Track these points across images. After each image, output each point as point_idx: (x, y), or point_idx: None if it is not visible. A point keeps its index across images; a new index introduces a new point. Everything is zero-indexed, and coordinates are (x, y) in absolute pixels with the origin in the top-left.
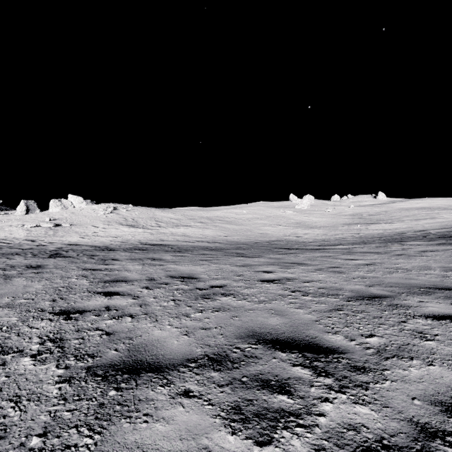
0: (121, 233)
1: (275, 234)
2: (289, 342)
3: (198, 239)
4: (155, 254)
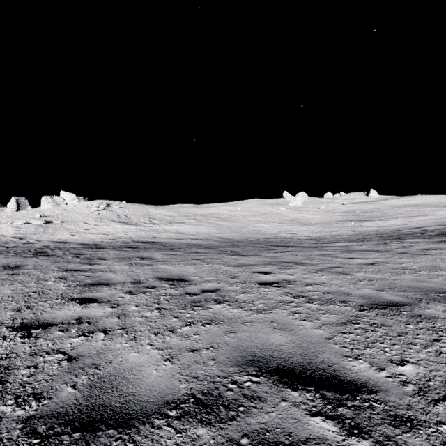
0: (113, 230)
1: (269, 231)
2: (300, 373)
3: (191, 236)
4: (146, 252)
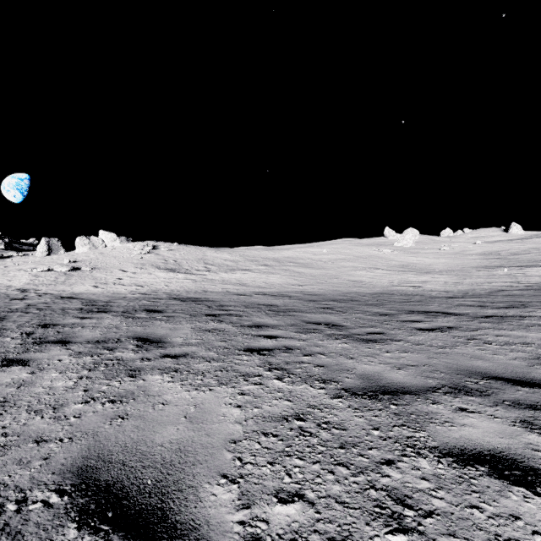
0: (153, 280)
1: (374, 281)
2: None
3: (258, 289)
4: (165, 324)
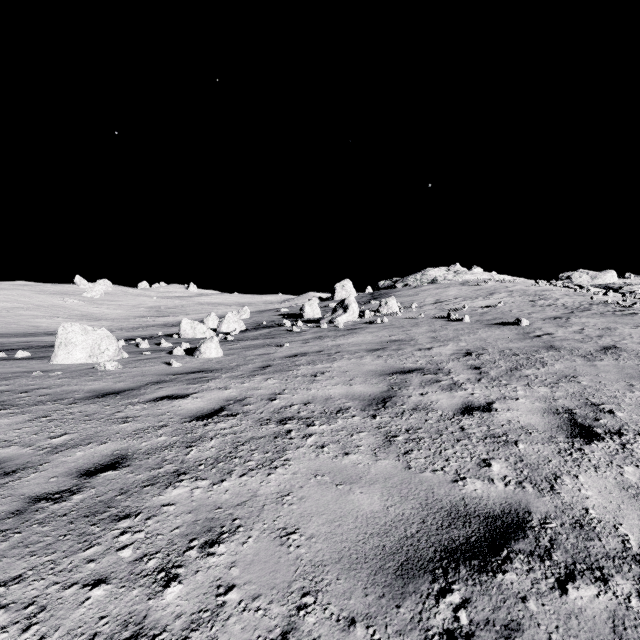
0: None
1: (52, 326)
2: None
3: None
4: None
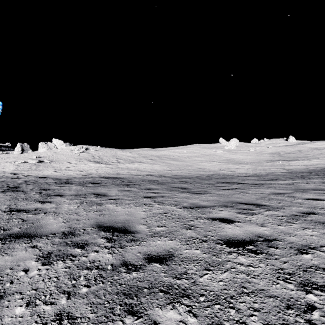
0: (88, 168)
1: (211, 168)
2: None
3: (147, 172)
4: (104, 188)
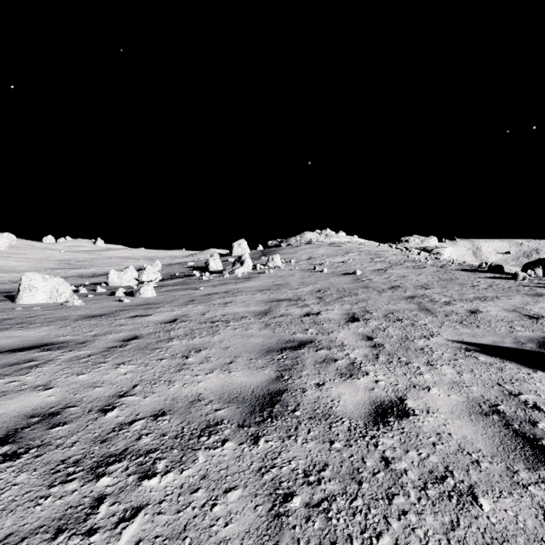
0: None
1: None
2: None
3: None
4: None
